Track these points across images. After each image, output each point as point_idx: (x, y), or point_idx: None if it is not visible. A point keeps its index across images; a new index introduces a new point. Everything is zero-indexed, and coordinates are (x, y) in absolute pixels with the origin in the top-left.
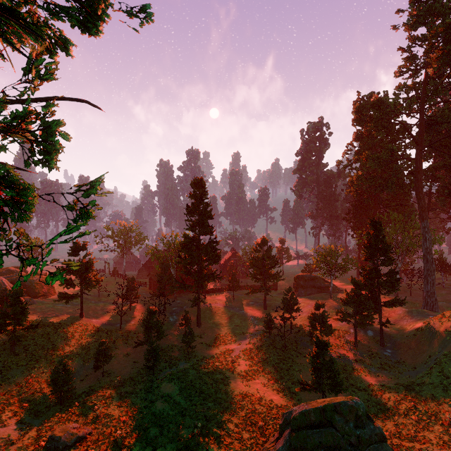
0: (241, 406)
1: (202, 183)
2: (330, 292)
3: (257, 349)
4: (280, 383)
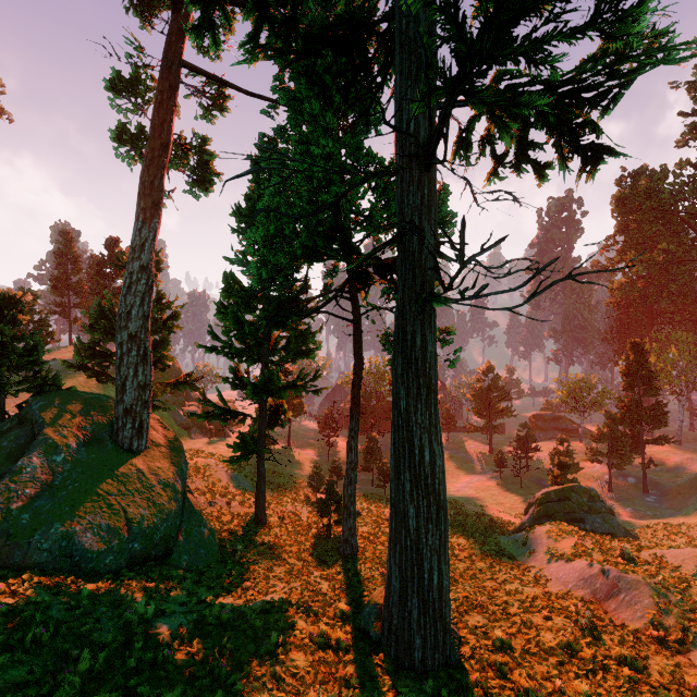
0: (481, 518)
1: None
2: (580, 434)
3: (487, 486)
4: (517, 512)
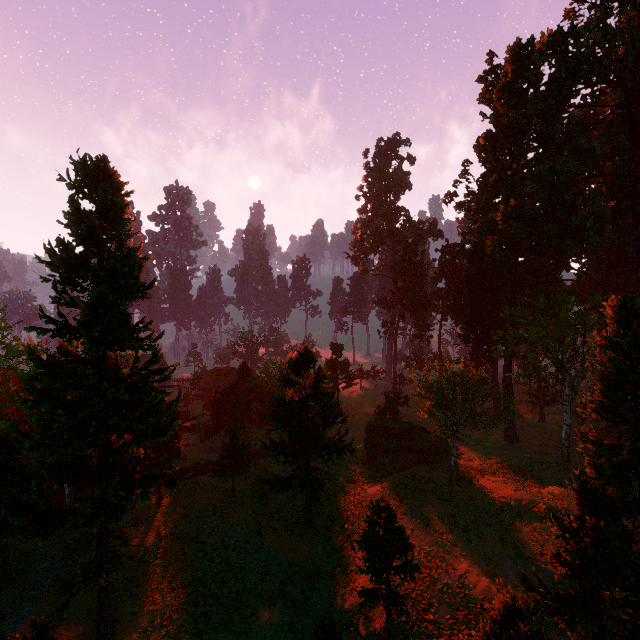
0: None
1: (107, 178)
2: (453, 467)
3: None
4: None
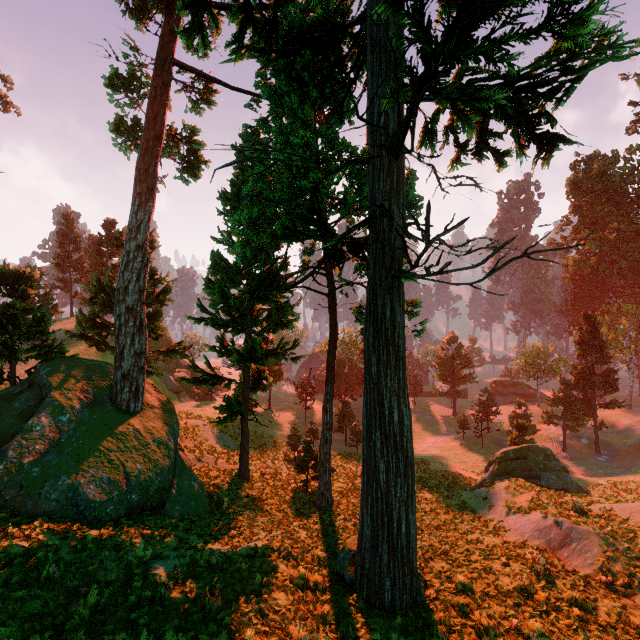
0: (445, 475)
1: None
2: (537, 399)
3: (451, 446)
4: (479, 469)
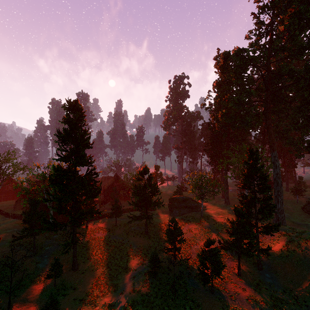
0: None
1: (78, 106)
2: (201, 212)
3: (143, 301)
4: None
